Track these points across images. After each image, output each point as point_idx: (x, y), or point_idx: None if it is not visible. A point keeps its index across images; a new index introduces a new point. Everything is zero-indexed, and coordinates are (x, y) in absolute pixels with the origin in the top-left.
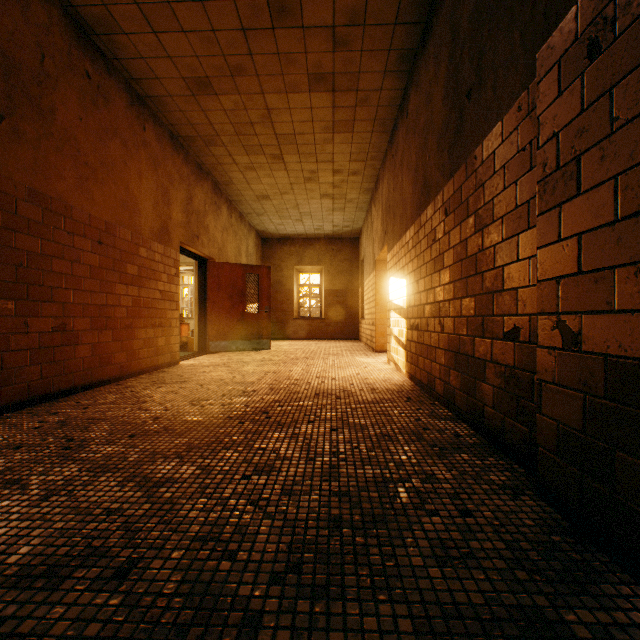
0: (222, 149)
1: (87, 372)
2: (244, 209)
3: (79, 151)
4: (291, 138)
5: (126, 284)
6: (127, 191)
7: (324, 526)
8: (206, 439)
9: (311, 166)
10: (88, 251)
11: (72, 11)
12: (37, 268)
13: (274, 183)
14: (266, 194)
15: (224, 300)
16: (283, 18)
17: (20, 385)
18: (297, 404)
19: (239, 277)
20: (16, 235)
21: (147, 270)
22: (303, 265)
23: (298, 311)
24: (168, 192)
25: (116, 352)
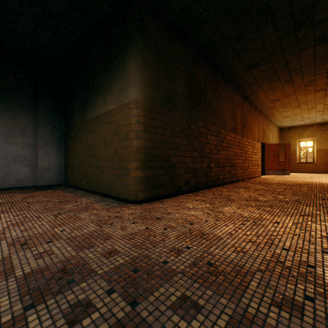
0: (274, 109)
1: (250, 175)
2: (275, 121)
3: (249, 127)
4: (304, 102)
5: (254, 155)
6: (254, 132)
7: (327, 190)
8: (295, 185)
9: (312, 106)
10: (250, 148)
11: (249, 99)
12: (246, 153)
13: (292, 112)
14: (287, 116)
15: (270, 157)
16: (308, 86)
17: (245, 175)
18: (314, 184)
19: (276, 148)
20: (245, 148)
21: (256, 150)
22: (302, 138)
23: (298, 159)
24: (259, 127)
25: (252, 171)
